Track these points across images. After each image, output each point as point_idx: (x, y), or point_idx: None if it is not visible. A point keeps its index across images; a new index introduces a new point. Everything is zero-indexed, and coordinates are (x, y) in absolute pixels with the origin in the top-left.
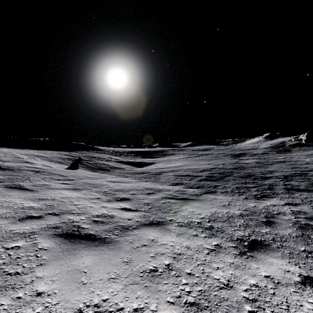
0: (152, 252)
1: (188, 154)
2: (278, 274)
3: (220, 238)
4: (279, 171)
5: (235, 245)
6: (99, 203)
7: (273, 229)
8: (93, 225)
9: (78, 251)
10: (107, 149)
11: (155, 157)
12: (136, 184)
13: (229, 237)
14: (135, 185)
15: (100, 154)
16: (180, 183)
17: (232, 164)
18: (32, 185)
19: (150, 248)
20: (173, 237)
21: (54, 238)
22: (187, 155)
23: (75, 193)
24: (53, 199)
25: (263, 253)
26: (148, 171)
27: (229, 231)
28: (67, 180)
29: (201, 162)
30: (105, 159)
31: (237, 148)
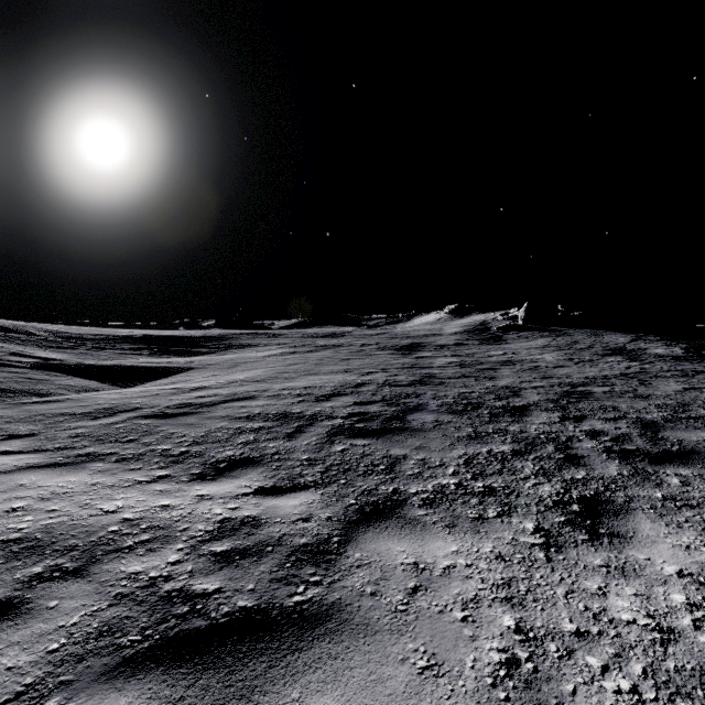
0: None
1: (291, 346)
2: None
3: None
4: (528, 389)
5: None
6: None
7: None
8: None
9: None
10: (35, 329)
11: (198, 354)
12: None
13: None
14: None
15: None
16: (250, 456)
17: (406, 371)
18: None
19: None
20: None
21: None
22: (287, 347)
23: None
24: None
25: None
26: (139, 404)
27: None
28: None
29: (325, 365)
30: None
31: (402, 333)
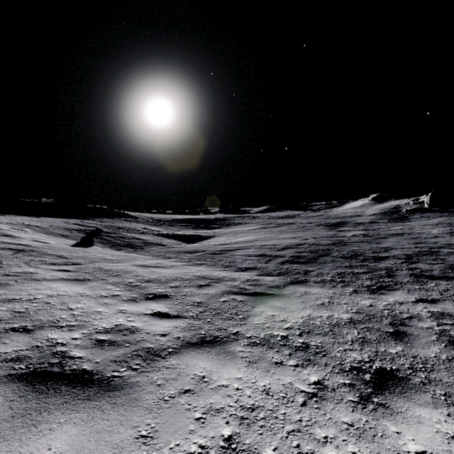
0: (200, 406)
1: (263, 224)
2: (437, 445)
3: (323, 368)
4: (397, 249)
5: (350, 380)
6: (114, 305)
7: (408, 347)
8: (93, 351)
9: (46, 414)
10: (142, 216)
11: (215, 228)
12: (182, 270)
13: (337, 364)
14: (180, 271)
15: (130, 224)
16: (252, 267)
17: (327, 238)
18: (1, 274)
19: (197, 397)
20: (241, 369)
21: (3, 386)
22: (261, 224)
23: (76, 287)
24: (30, 300)
25: (401, 395)
26: (203, 249)
27: (336, 353)
28: (68, 265)
29: (282, 234)
30: (138, 230)
31: (334, 215)
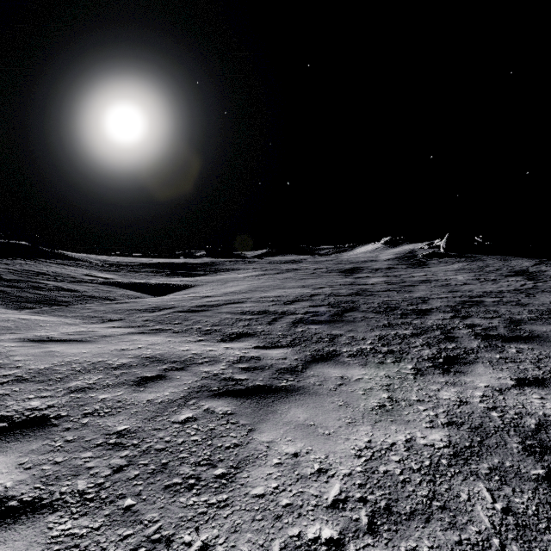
0: None
1: (262, 270)
2: None
3: None
4: (435, 299)
5: None
6: None
7: None
8: None
9: None
10: (90, 259)
11: (198, 275)
12: (117, 345)
13: None
14: (112, 348)
15: (63, 268)
16: (248, 332)
17: (346, 286)
18: None
19: None
20: None
21: None
22: (259, 270)
23: None
24: None
25: None
26: (173, 305)
27: None
28: None
29: (288, 282)
30: (75, 277)
31: (346, 259)
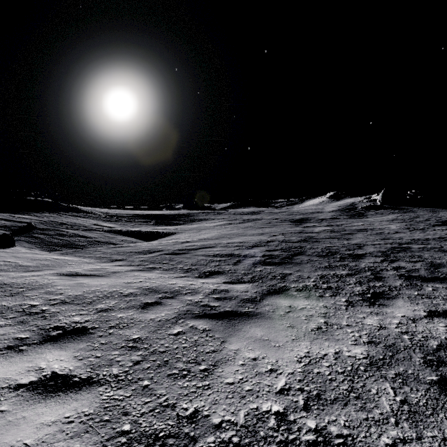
0: None
1: (228, 220)
2: None
3: None
4: (369, 245)
5: None
6: None
7: None
8: None
9: None
10: (96, 211)
11: (177, 224)
12: (124, 279)
13: None
14: (121, 281)
15: (78, 219)
16: (218, 271)
17: (296, 234)
18: None
19: None
20: None
21: None
22: (226, 220)
23: None
24: None
25: None
26: (161, 249)
27: None
28: None
29: (249, 231)
30: (87, 226)
31: (296, 211)
